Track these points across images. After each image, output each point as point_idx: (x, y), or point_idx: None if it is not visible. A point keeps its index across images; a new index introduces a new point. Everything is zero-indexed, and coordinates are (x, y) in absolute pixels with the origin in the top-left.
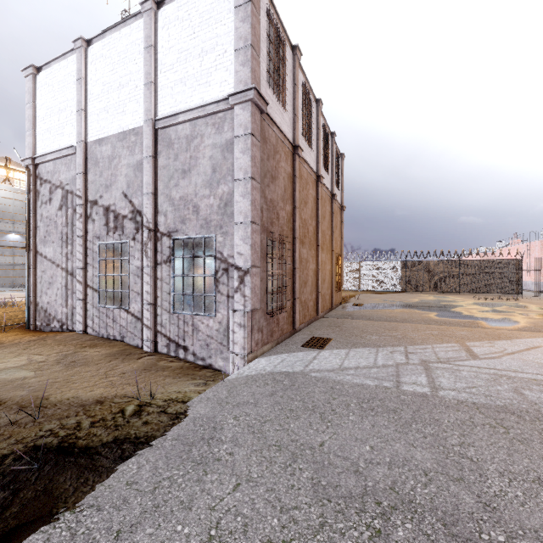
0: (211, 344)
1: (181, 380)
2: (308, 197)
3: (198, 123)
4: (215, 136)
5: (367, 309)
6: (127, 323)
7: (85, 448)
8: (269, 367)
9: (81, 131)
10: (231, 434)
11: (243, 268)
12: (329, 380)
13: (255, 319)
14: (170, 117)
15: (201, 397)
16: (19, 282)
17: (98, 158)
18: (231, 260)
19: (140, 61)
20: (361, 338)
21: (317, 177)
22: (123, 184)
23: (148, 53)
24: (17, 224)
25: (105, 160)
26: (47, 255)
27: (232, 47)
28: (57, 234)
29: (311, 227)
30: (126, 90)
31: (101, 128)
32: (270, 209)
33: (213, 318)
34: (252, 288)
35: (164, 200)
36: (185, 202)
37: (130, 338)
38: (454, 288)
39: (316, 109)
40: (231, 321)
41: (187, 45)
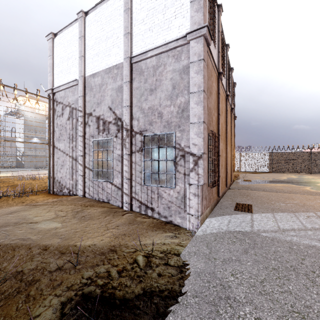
0: (172, 207)
1: (158, 233)
2: (223, 108)
3: (161, 56)
4: (175, 64)
5: (256, 183)
6: (111, 191)
7: (123, 300)
8: (223, 227)
9: (82, 69)
10: (242, 294)
11: (197, 154)
12: (281, 240)
13: (203, 190)
14: (141, 54)
15: (187, 251)
16: (38, 166)
17: (92, 86)
18: (187, 149)
19: (120, 20)
20: (273, 205)
21: (226, 96)
22: (109, 101)
23: (126, 14)
24: (37, 133)
25: (97, 87)
26: (60, 148)
27: (187, 0)
28: (66, 135)
29: (224, 129)
30: (111, 40)
31: (94, 67)
32: (209, 114)
33: (173, 189)
34: (203, 168)
35: (137, 110)
36: (152, 110)
37: (113, 201)
38: (307, 170)
39: (225, 51)
40: (187, 191)
41: (154, 4)
